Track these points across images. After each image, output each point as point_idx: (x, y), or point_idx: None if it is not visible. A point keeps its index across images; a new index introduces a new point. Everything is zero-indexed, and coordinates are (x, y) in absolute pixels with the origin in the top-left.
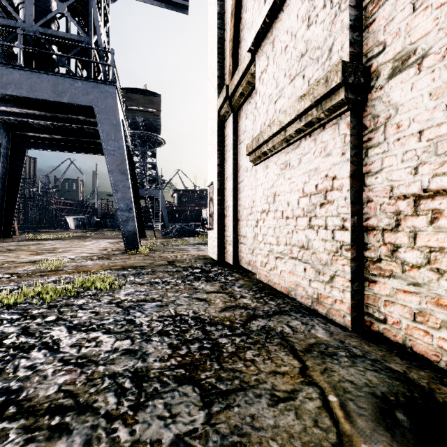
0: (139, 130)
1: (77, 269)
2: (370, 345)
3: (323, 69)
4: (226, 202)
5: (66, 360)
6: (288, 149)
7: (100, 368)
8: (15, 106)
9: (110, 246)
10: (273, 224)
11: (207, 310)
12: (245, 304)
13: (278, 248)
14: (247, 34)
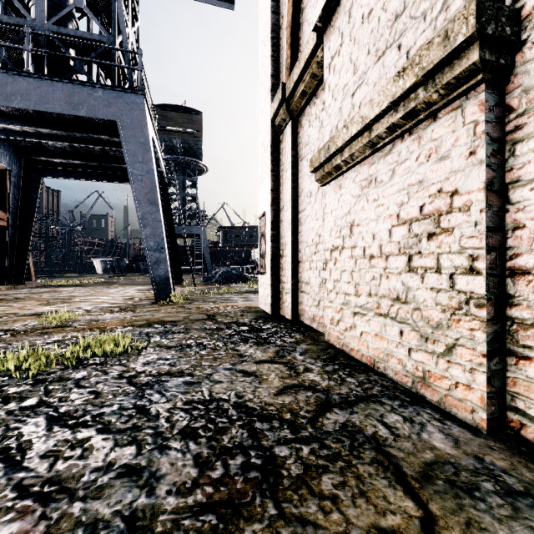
0: (176, 156)
1: (90, 324)
2: (531, 468)
3: (434, 28)
4: (282, 238)
5: (25, 486)
6: (374, 158)
7: (74, 507)
8: (25, 124)
9: (139, 294)
10: (349, 266)
11: (257, 392)
12: (312, 382)
13: (357, 300)
14: (311, 13)
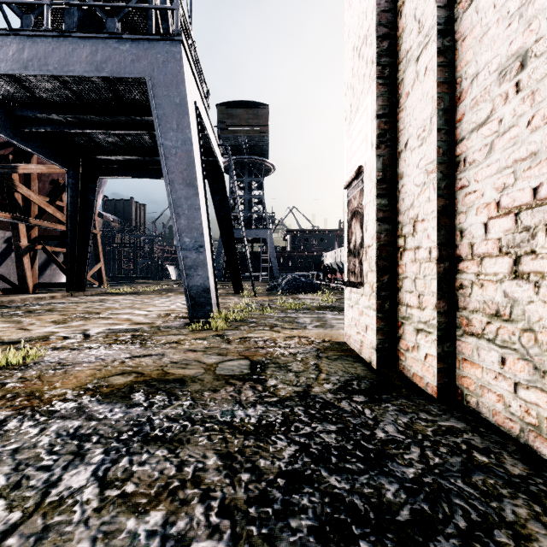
0: (242, 156)
1: (36, 379)
2: None
3: None
4: (404, 211)
5: None
6: None
7: None
8: (68, 112)
9: (182, 307)
10: None
11: None
12: None
13: None
14: None
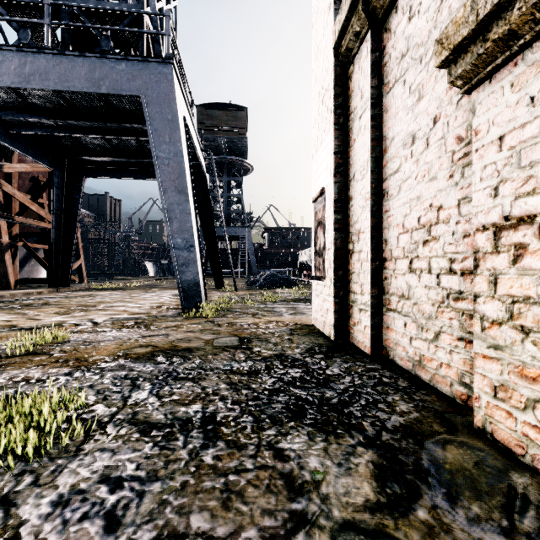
0: (221, 156)
1: (74, 351)
2: None
3: None
4: (352, 224)
5: None
6: None
7: None
8: (59, 117)
9: (171, 300)
10: None
11: None
12: None
13: None
14: None
